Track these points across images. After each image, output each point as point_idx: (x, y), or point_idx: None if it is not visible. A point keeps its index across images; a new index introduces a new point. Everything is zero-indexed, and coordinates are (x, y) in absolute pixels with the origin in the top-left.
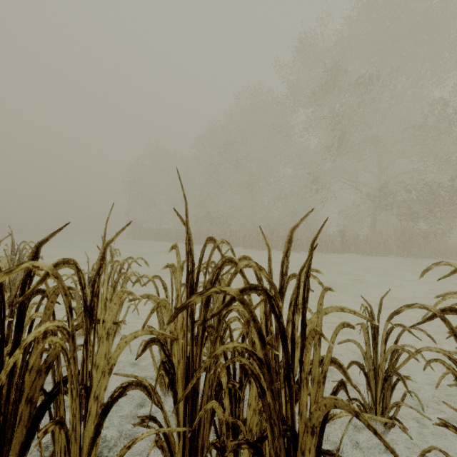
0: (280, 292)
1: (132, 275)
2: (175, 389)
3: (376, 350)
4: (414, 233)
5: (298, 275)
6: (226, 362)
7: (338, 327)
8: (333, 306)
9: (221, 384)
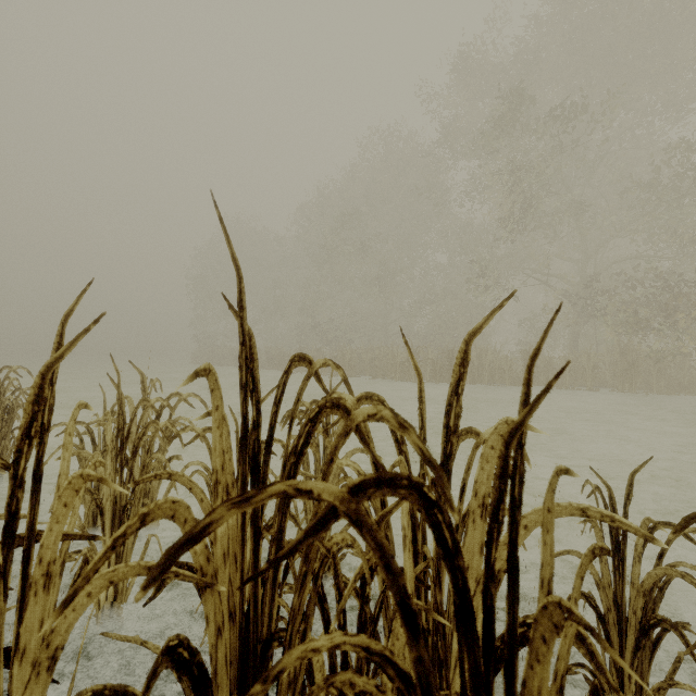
0: (445, 469)
1: (179, 424)
2: (209, 695)
3: (622, 571)
4: (640, 354)
5: (502, 446)
6: (312, 690)
7: (584, 559)
8: (561, 504)
9: (314, 683)
